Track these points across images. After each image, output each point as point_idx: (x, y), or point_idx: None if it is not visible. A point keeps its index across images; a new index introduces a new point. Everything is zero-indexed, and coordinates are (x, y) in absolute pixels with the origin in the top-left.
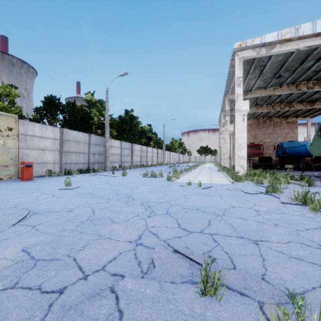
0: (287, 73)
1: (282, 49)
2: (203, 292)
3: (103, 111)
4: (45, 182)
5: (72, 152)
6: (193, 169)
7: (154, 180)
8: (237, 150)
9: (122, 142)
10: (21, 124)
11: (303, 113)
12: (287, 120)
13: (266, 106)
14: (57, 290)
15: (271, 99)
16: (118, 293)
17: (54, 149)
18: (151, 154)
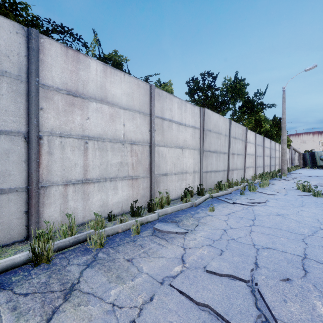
0: None
1: None
2: None
3: None
4: None
5: None
6: None
7: None
8: None
9: None
10: None
11: None
12: None
13: None
14: None
15: None
16: None
17: None
18: None
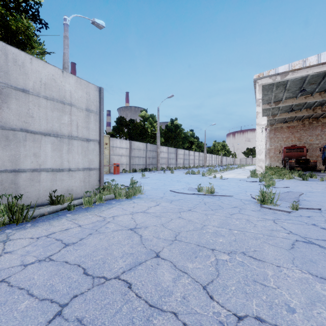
0: (313, 85)
1: (294, 76)
2: (199, 191)
3: (154, 123)
4: (128, 175)
5: (136, 156)
6: (229, 170)
7: (193, 175)
8: (257, 155)
9: (168, 148)
10: (111, 140)
11: None
12: None
13: (306, 110)
14: (166, 191)
15: (308, 104)
16: (180, 190)
17: (126, 155)
18: (193, 157)
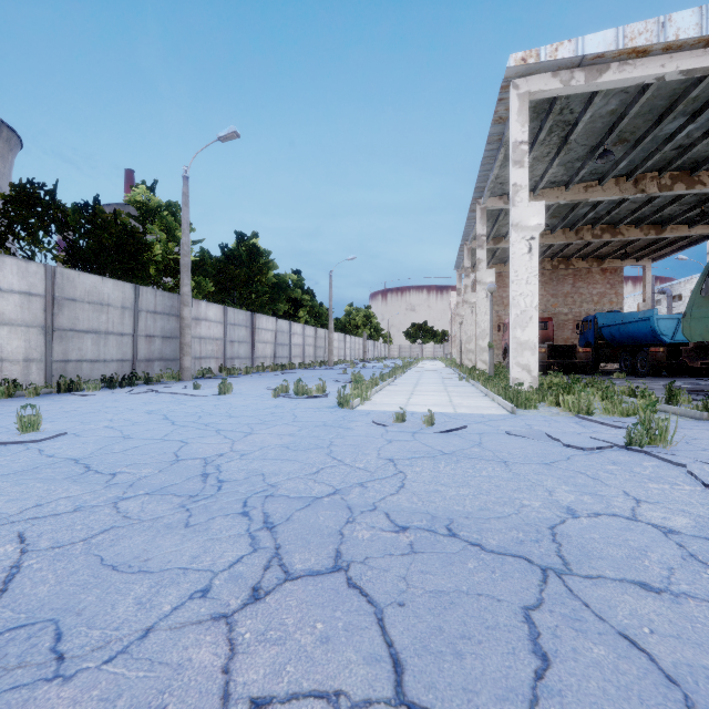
0: (619, 150)
1: (625, 76)
2: None
3: (179, 230)
4: None
5: (84, 330)
6: (400, 374)
7: (303, 405)
8: (515, 327)
9: (227, 309)
10: None
11: (637, 250)
12: (603, 264)
13: (563, 231)
14: None
15: (574, 214)
16: None
17: (27, 321)
18: (301, 340)
